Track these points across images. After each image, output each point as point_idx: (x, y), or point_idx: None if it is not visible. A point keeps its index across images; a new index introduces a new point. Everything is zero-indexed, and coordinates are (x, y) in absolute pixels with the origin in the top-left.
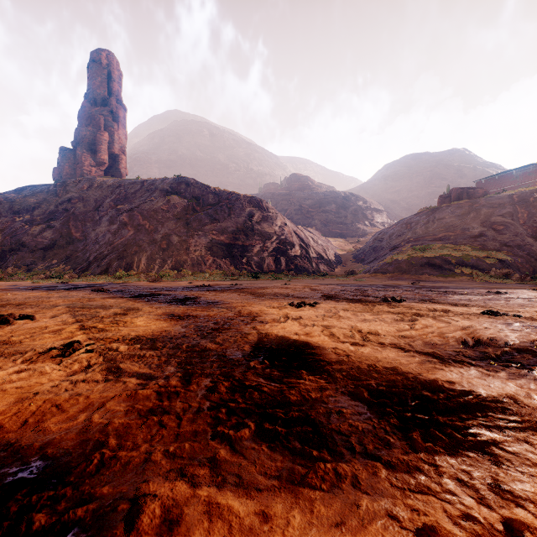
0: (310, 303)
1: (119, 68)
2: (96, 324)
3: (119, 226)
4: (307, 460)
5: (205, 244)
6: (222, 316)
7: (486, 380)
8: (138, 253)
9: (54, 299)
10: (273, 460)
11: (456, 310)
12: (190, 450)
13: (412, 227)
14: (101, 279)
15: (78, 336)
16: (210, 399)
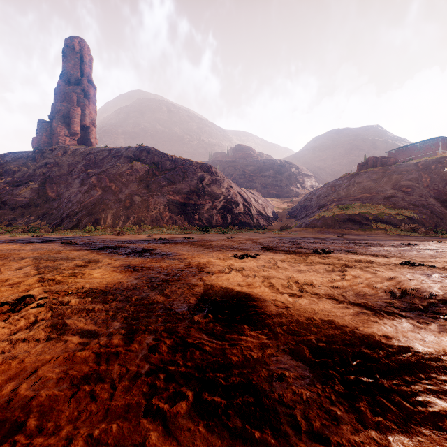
0: (252, 254)
1: (90, 53)
2: (56, 276)
3: (89, 187)
4: (248, 445)
5: (163, 203)
6: (173, 268)
7: (419, 334)
8: (105, 211)
9: (24, 251)
10: (211, 445)
11: (378, 261)
12: (117, 433)
13: (336, 189)
14: (72, 233)
15: (34, 289)
16: (150, 361)
